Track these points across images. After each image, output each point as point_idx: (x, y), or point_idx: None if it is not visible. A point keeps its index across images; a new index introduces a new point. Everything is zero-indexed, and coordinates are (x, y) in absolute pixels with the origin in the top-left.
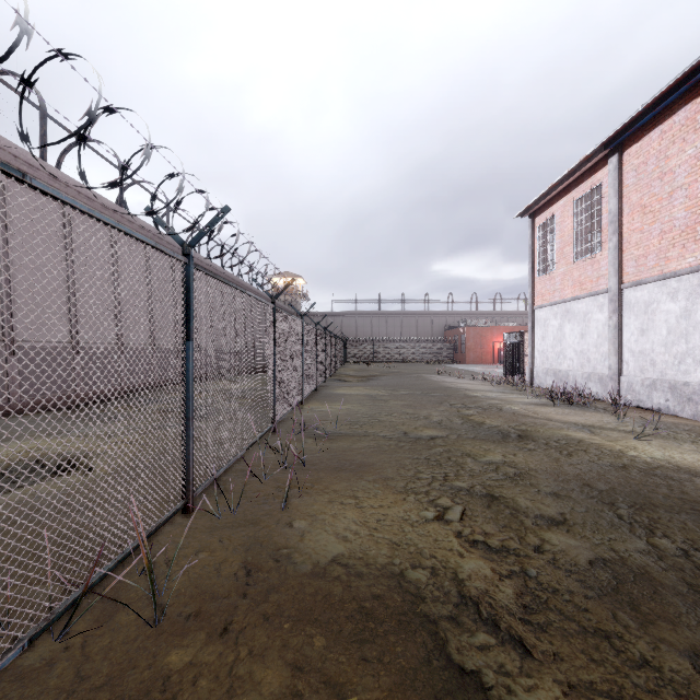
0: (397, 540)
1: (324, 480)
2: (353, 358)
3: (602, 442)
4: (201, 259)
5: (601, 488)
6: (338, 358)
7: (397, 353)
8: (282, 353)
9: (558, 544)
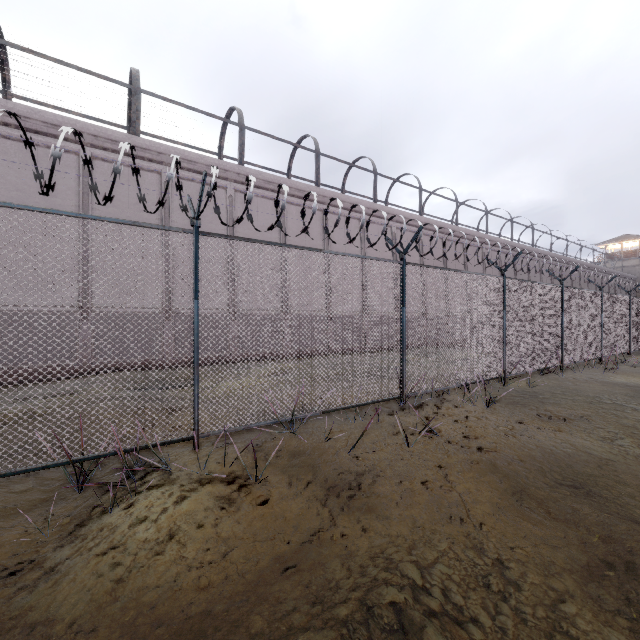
0: None
1: (628, 373)
2: None
3: None
4: (534, 250)
5: None
6: None
7: None
8: (608, 318)
9: None
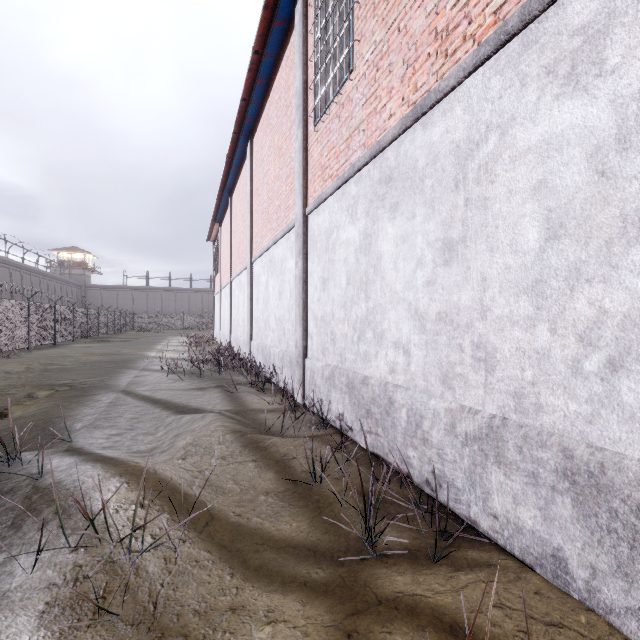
0: (5, 368)
1: None
2: (141, 326)
3: (153, 353)
4: None
5: (107, 360)
6: (109, 325)
7: (181, 322)
8: (1, 320)
9: (57, 366)
